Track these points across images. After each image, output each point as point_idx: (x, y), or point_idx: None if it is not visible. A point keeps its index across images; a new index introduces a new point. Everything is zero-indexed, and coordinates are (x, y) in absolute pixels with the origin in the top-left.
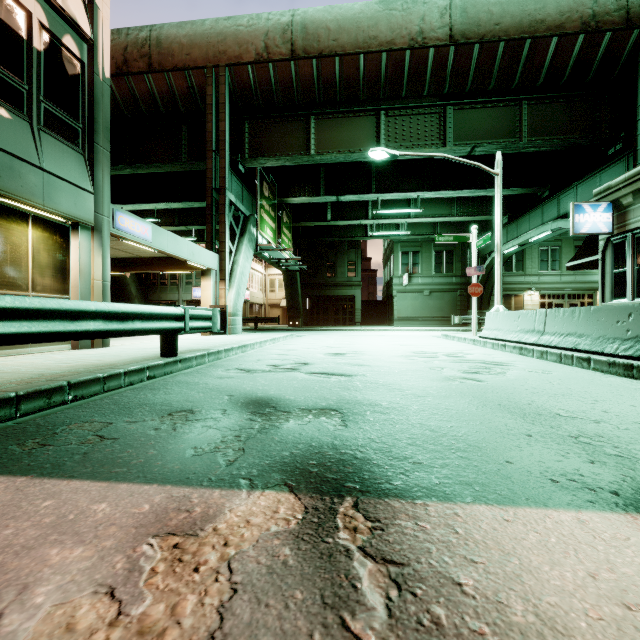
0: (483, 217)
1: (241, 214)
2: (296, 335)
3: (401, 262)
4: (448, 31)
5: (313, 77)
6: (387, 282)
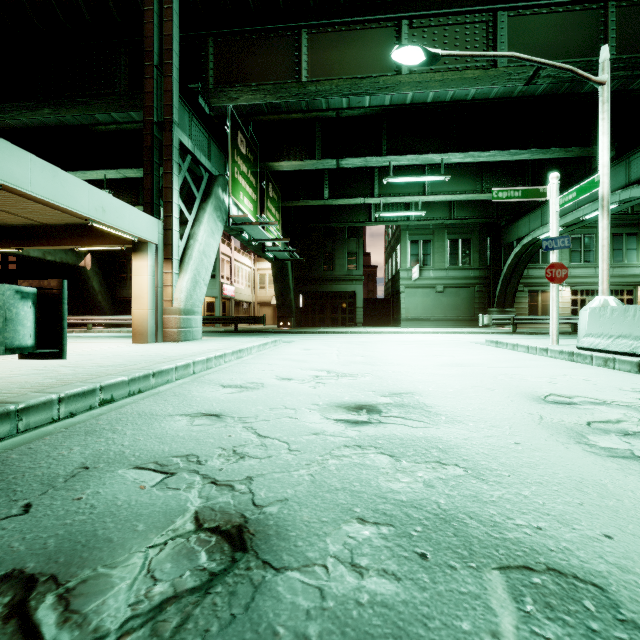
0: None
1: (205, 172)
2: (282, 341)
3: (410, 253)
4: None
5: None
6: (392, 277)
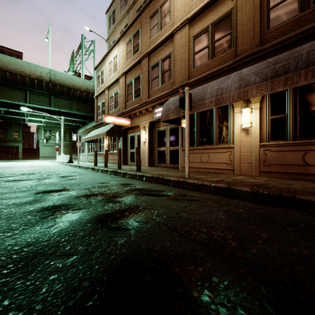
0: (74, 123)
1: None
2: None
3: (43, 134)
4: (49, 79)
5: None
6: (37, 141)
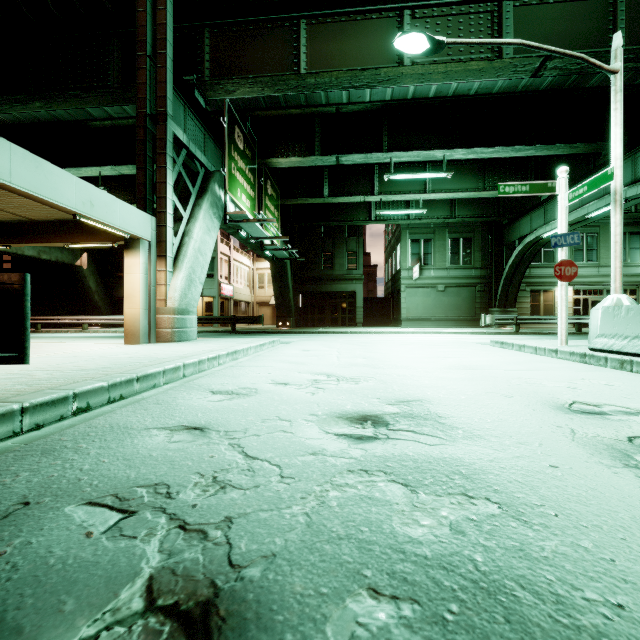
0: None
1: (201, 168)
2: (280, 341)
3: (410, 252)
4: None
5: None
6: (392, 276)
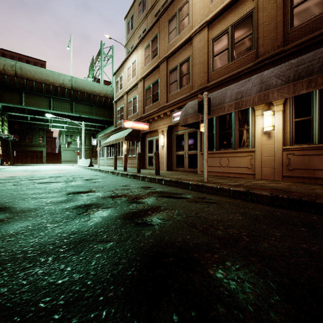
0: (93, 128)
1: None
2: (15, 167)
3: (65, 138)
4: (71, 86)
5: (24, 83)
6: (60, 145)
